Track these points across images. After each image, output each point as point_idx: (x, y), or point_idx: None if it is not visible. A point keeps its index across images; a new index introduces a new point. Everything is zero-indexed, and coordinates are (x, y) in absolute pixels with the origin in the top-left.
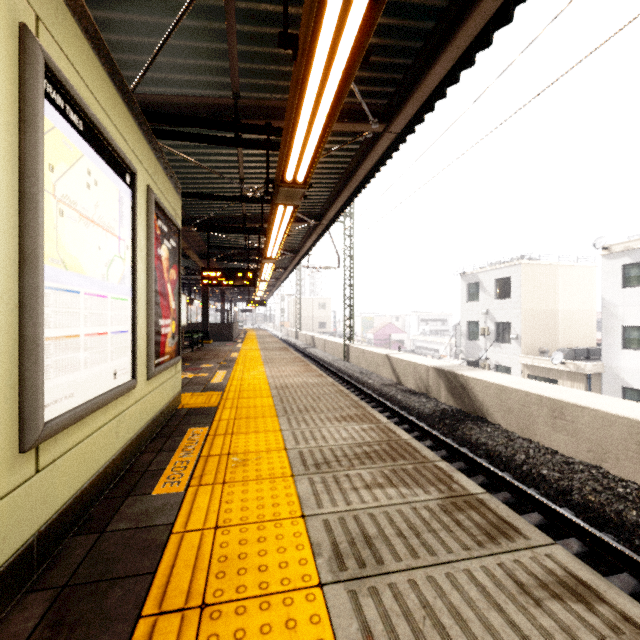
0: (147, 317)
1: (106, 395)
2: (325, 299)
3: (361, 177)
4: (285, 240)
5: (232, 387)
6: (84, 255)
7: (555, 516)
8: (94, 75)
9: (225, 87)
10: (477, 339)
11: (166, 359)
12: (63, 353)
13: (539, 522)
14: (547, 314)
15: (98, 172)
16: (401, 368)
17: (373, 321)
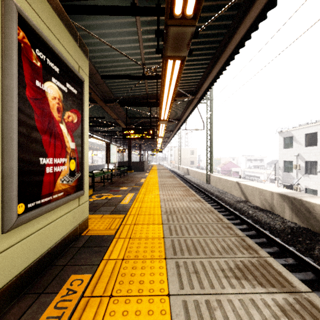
0: (2, 154)
1: None
2: (193, 149)
3: (231, 49)
4: (172, 112)
5: (133, 209)
6: None
7: None
8: None
9: None
10: (290, 171)
11: (57, 197)
12: None
13: None
14: None
15: None
16: (249, 191)
17: (220, 160)
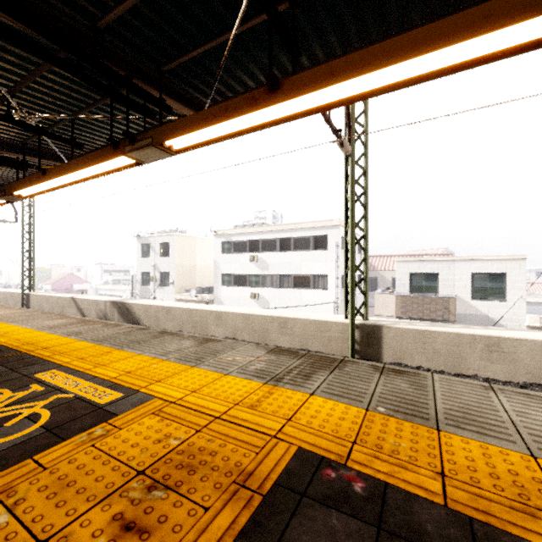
0: None
1: None
2: None
3: None
4: None
5: None
6: None
7: None
8: None
9: None
10: (148, 284)
11: None
12: None
13: None
14: (190, 267)
15: None
16: (85, 305)
17: (51, 272)
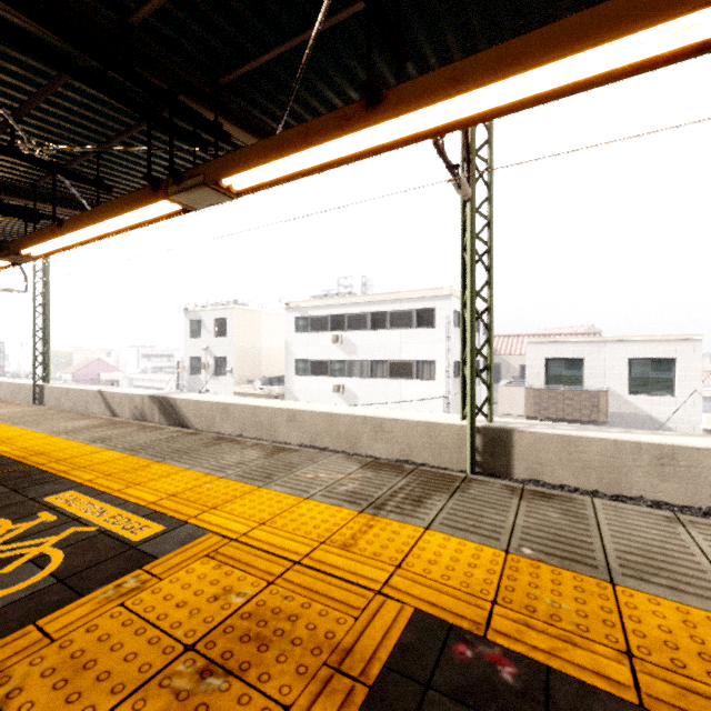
0: None
1: None
2: None
3: None
4: None
5: None
6: None
7: None
8: None
9: None
10: (199, 373)
11: None
12: None
13: None
14: (254, 351)
15: None
16: (116, 401)
17: (72, 357)
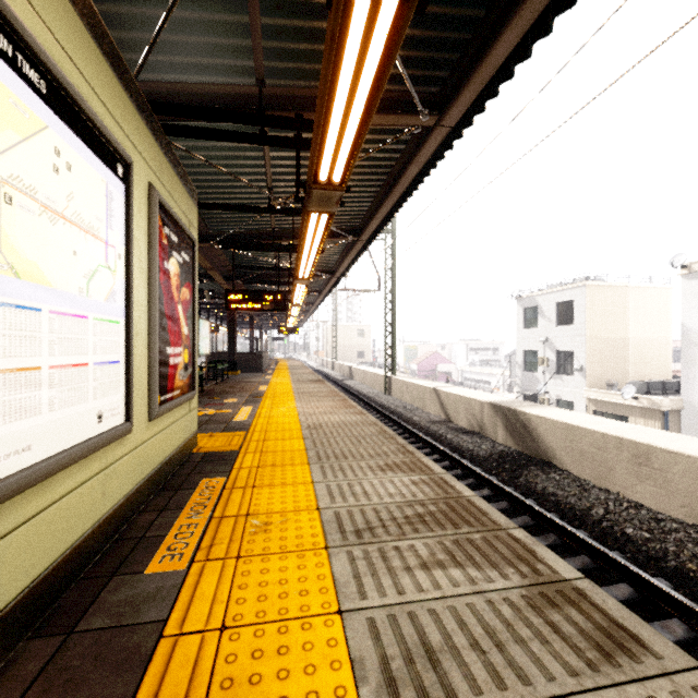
0: (149, 344)
1: (84, 445)
2: (364, 326)
3: (407, 183)
4: (320, 259)
5: (258, 426)
6: (49, 260)
7: (649, 589)
8: (67, 27)
9: (248, 73)
10: (535, 370)
11: (176, 395)
12: (12, 392)
13: (629, 596)
14: (616, 342)
15: (73, 154)
16: (451, 403)
17: (417, 350)
